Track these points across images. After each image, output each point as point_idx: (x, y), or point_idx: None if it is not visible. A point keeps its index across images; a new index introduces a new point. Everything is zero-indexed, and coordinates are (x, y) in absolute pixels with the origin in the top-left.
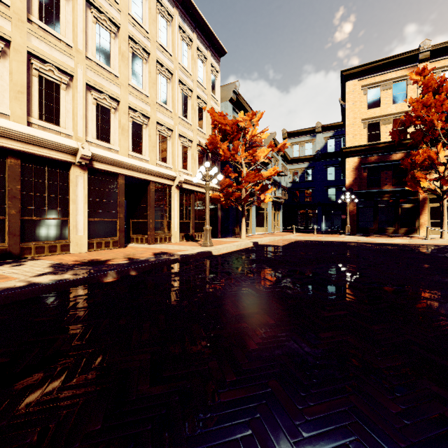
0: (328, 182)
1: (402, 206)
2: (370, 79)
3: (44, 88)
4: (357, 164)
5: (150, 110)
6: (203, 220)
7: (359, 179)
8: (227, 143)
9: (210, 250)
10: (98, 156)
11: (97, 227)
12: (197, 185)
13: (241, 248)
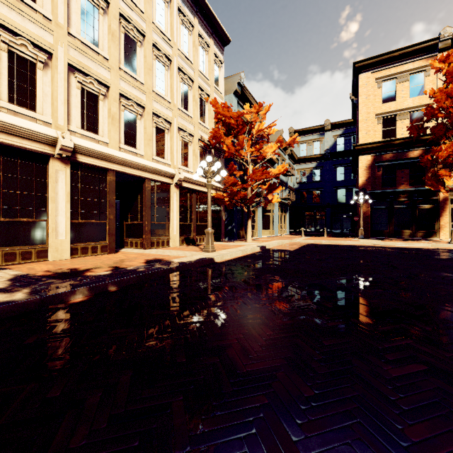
0: (337, 182)
1: (419, 207)
2: (385, 71)
3: (15, 66)
4: (370, 163)
5: (146, 99)
6: (205, 222)
7: (373, 178)
8: (232, 138)
9: (212, 257)
10: (82, 148)
11: (82, 230)
12: (198, 183)
13: (248, 253)
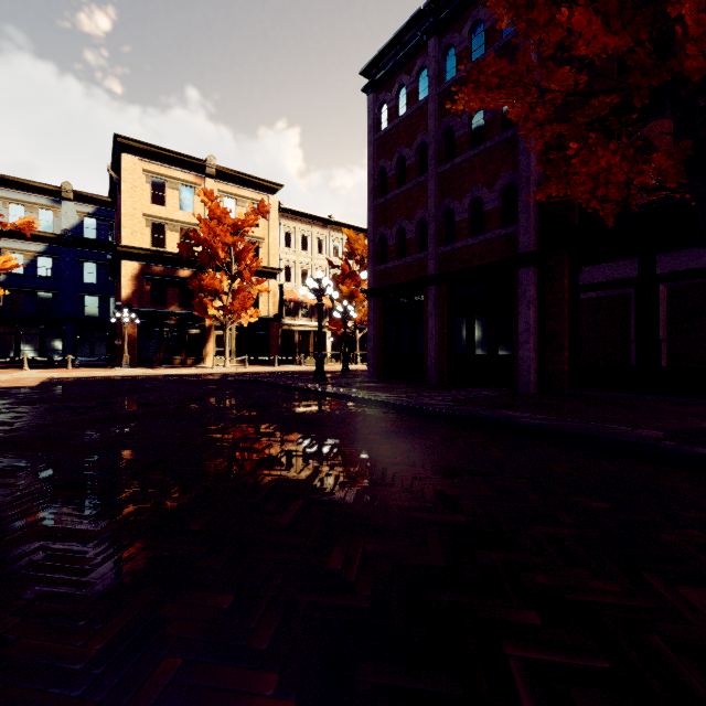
0: (86, 285)
1: (190, 332)
2: (155, 166)
3: None
4: (138, 272)
5: None
6: None
7: (141, 293)
8: None
9: None
10: None
11: None
12: None
13: None
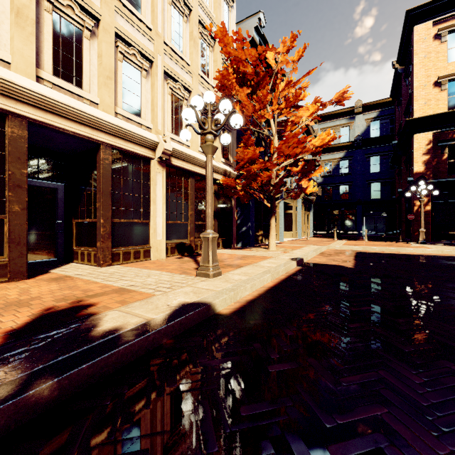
0: (371, 175)
1: None
2: (453, 18)
3: None
4: (431, 142)
5: (101, 4)
6: None
7: (434, 163)
8: (249, 89)
9: (209, 301)
10: None
11: None
12: (198, 163)
13: (280, 275)
